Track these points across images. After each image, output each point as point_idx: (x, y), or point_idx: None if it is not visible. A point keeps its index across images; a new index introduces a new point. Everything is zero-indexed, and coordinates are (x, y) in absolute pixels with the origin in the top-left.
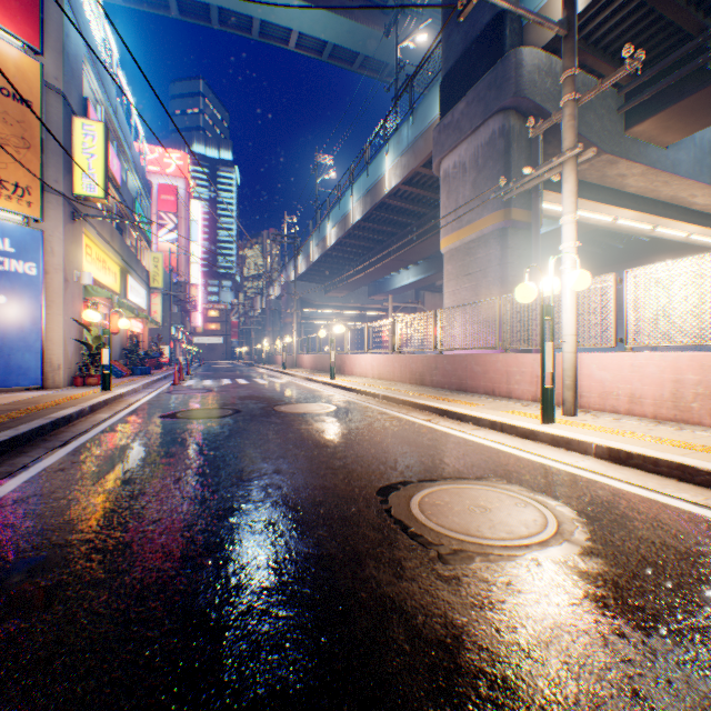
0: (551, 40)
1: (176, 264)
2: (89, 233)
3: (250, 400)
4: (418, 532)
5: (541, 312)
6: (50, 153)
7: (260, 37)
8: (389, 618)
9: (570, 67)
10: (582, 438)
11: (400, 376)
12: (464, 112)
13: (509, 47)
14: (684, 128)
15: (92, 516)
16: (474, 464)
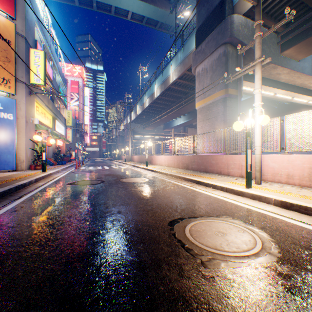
0: (247, 11)
1: (78, 116)
2: (37, 101)
3: (109, 176)
4: (190, 247)
5: (245, 135)
6: (19, 64)
7: (115, 14)
8: (176, 305)
9: (258, 19)
10: (267, 195)
11: (177, 165)
12: (207, 45)
13: (227, 15)
14: (308, 51)
15: (24, 237)
16: (215, 209)
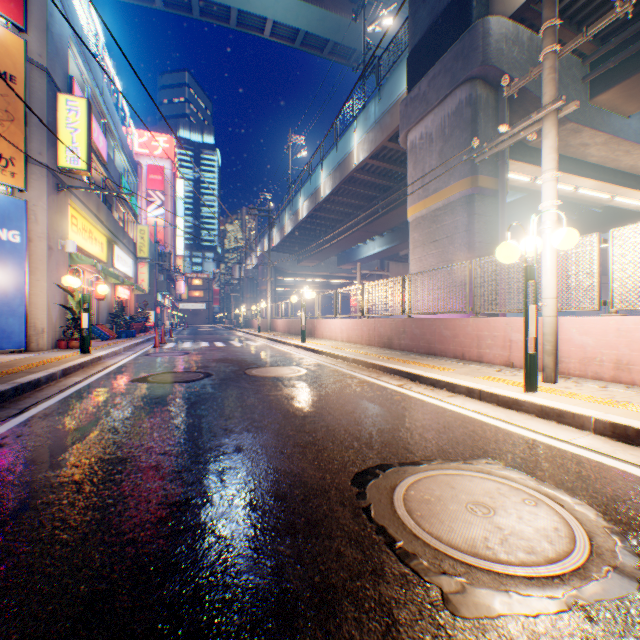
0: (519, 9)
1: (163, 238)
2: (74, 205)
3: (223, 363)
4: (409, 550)
5: (524, 273)
6: (34, 127)
7: (237, 26)
8: None
9: (551, 17)
10: (577, 410)
11: (368, 339)
12: (431, 84)
13: (476, 18)
14: None
15: (3, 516)
16: (460, 441)
